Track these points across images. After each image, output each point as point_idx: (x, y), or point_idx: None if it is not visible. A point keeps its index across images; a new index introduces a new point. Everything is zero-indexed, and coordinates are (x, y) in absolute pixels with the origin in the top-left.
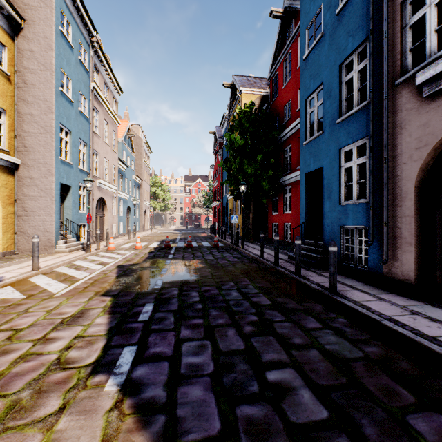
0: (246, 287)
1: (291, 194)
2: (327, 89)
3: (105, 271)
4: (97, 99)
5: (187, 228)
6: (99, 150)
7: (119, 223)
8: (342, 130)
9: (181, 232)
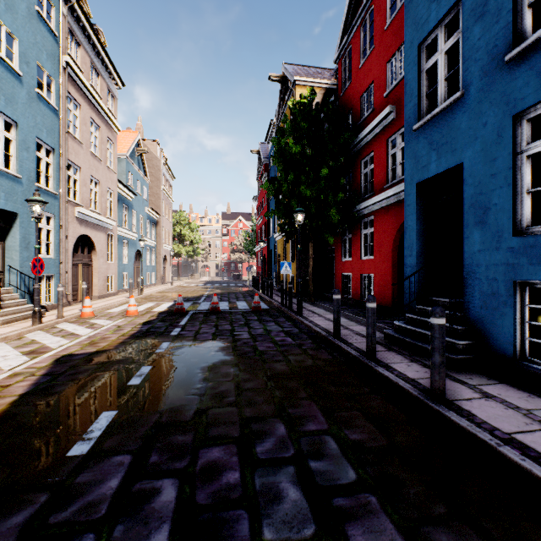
0: (321, 450)
1: (373, 229)
2: (474, 3)
3: (13, 377)
4: (77, 84)
5: (223, 280)
6: (81, 164)
7: (121, 273)
8: (521, 72)
9: (214, 285)
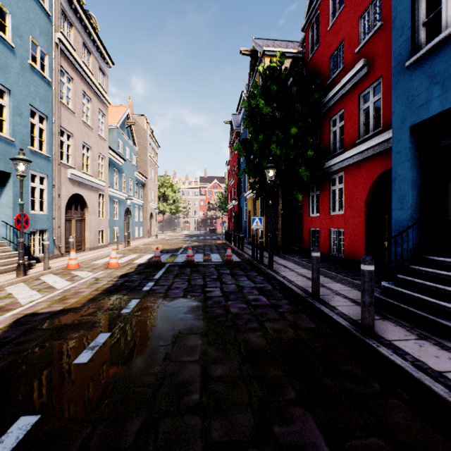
0: None
1: (343, 184)
2: None
3: None
4: (69, 60)
5: (200, 234)
6: (73, 131)
7: (112, 228)
8: None
9: (192, 238)
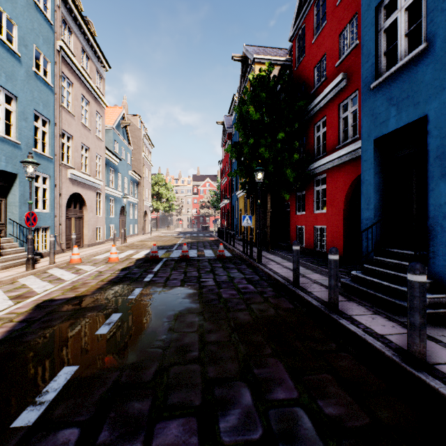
0: (294, 429)
1: (325, 185)
2: None
3: None
4: (69, 65)
5: (193, 231)
6: (73, 133)
7: (108, 225)
8: None
9: (185, 235)
